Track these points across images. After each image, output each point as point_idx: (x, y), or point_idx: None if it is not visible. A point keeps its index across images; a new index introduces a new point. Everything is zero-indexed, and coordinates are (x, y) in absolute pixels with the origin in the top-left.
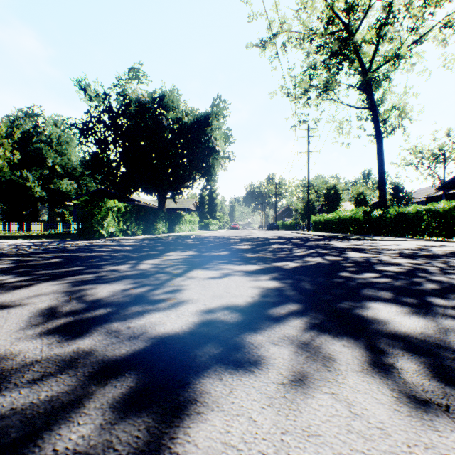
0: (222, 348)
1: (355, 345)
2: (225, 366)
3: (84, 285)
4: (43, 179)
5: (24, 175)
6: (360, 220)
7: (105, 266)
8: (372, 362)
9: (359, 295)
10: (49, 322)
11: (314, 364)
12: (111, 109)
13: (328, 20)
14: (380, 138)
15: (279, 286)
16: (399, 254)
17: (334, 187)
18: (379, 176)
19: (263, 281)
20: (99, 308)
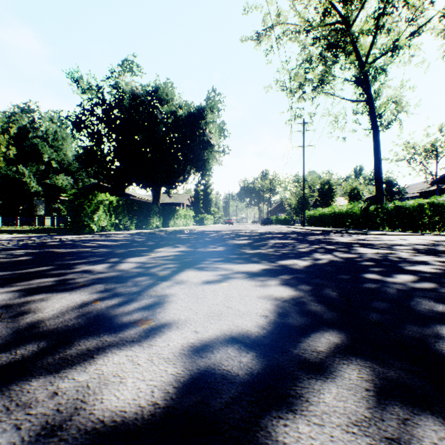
0: None
1: None
2: None
3: (34, 294)
4: (39, 174)
5: (20, 170)
6: (357, 214)
7: (78, 266)
8: None
9: (416, 312)
10: None
11: None
12: (105, 102)
13: (325, 11)
14: (377, 131)
15: (297, 295)
16: (415, 250)
17: (328, 182)
18: (375, 170)
19: (273, 288)
20: (28, 342)
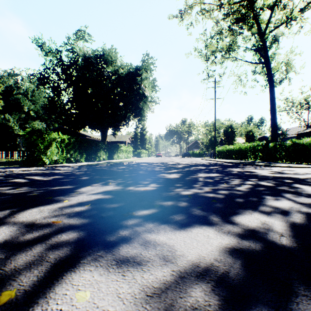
0: None
1: None
2: None
3: None
4: (20, 120)
5: (6, 117)
6: (258, 149)
7: None
8: None
9: None
10: None
11: None
12: (63, 62)
13: None
14: (273, 86)
15: None
16: None
17: (231, 126)
18: (271, 116)
19: None
20: None
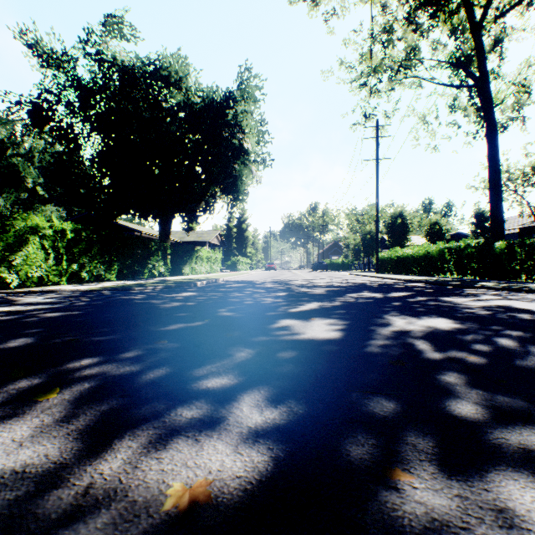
0: None
1: None
2: None
3: None
4: (19, 204)
5: None
6: (469, 255)
7: None
8: None
9: None
10: None
11: None
12: (78, 80)
13: None
14: (494, 131)
15: None
16: None
17: (400, 215)
18: (492, 189)
19: None
20: None
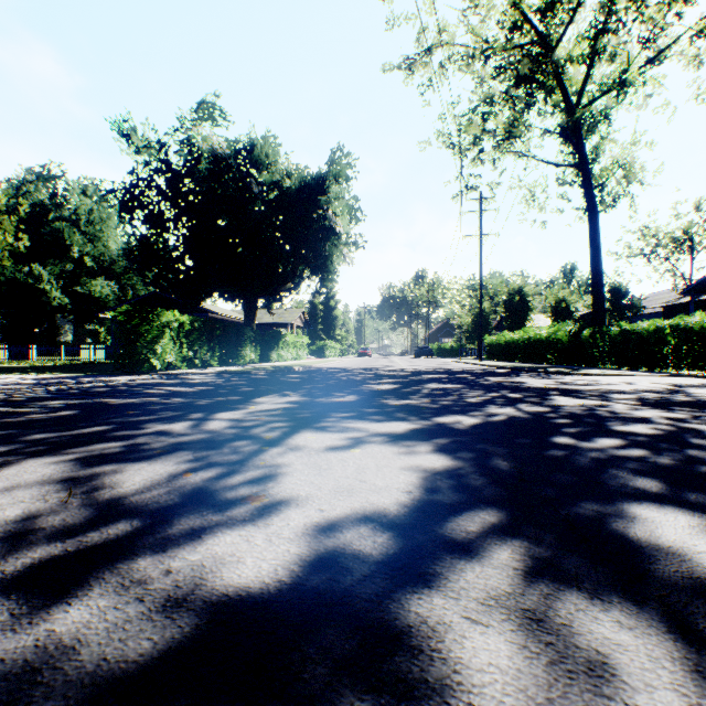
0: (362, 636)
1: (643, 622)
2: (371, 697)
3: (102, 464)
4: (64, 278)
5: (35, 271)
6: (564, 342)
7: (148, 425)
8: (702, 679)
9: (604, 487)
10: (10, 557)
11: (575, 688)
12: (170, 167)
13: (514, 26)
14: (595, 213)
15: (454, 466)
16: (639, 400)
17: (520, 290)
18: (592, 273)
19: (423, 456)
20: (117, 521)
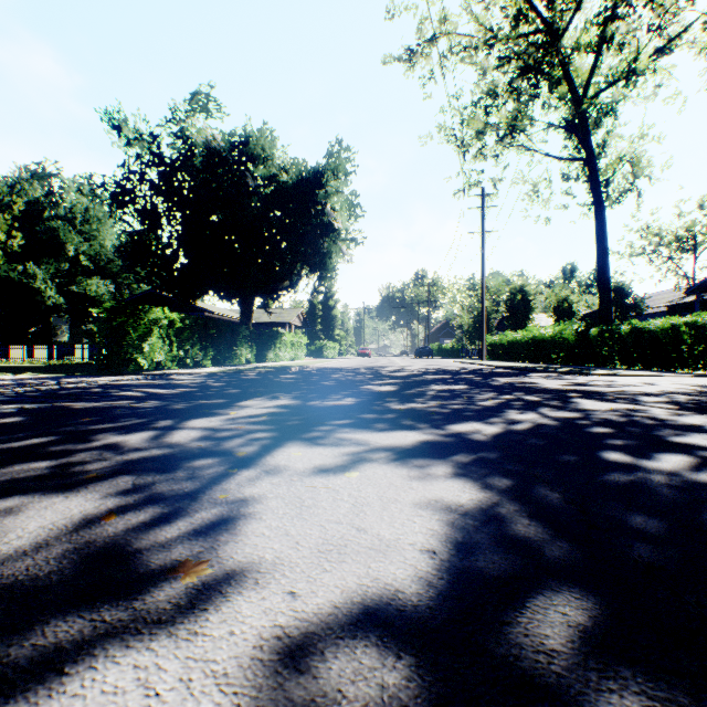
0: None
1: None
2: None
3: None
4: (59, 277)
5: (30, 270)
6: (570, 341)
7: (99, 436)
8: None
9: None
10: None
11: None
12: (163, 160)
13: (519, 13)
14: (602, 208)
15: (488, 500)
16: (675, 403)
17: (521, 289)
18: (599, 270)
19: (443, 483)
20: None
